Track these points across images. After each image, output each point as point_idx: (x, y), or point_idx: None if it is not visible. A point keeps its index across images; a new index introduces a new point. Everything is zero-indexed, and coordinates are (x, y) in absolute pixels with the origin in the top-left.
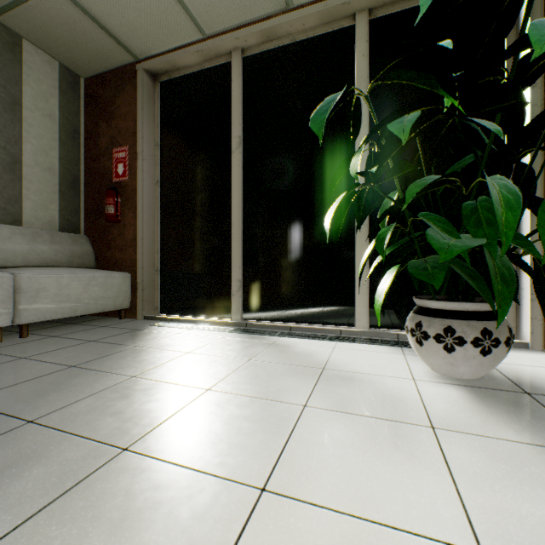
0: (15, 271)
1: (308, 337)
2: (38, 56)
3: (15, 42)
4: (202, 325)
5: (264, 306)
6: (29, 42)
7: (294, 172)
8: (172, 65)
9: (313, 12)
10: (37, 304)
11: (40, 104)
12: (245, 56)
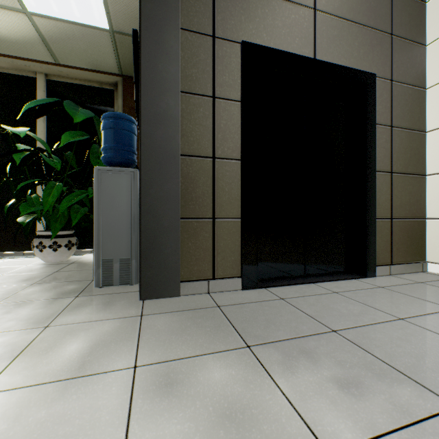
0: None
1: None
2: None
3: None
4: None
5: None
6: None
7: None
8: None
9: (4, 61)
10: None
11: None
12: None
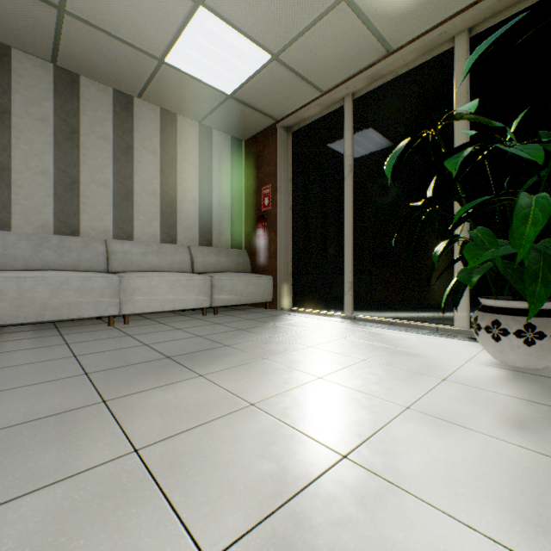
0: (211, 275)
1: (402, 330)
2: (220, 136)
3: (209, 132)
4: (320, 316)
5: (370, 304)
6: (215, 129)
7: (396, 189)
8: (300, 119)
9: (411, 50)
10: (221, 295)
11: (221, 167)
12: (355, 98)
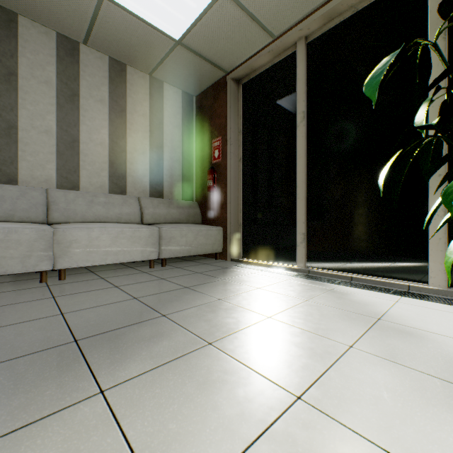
0: (160, 226)
1: (369, 288)
2: (171, 90)
3: (160, 86)
4: (271, 269)
5: (325, 257)
6: (166, 83)
7: (355, 133)
8: (250, 69)
9: None
10: (170, 246)
11: (172, 120)
12: (308, 42)
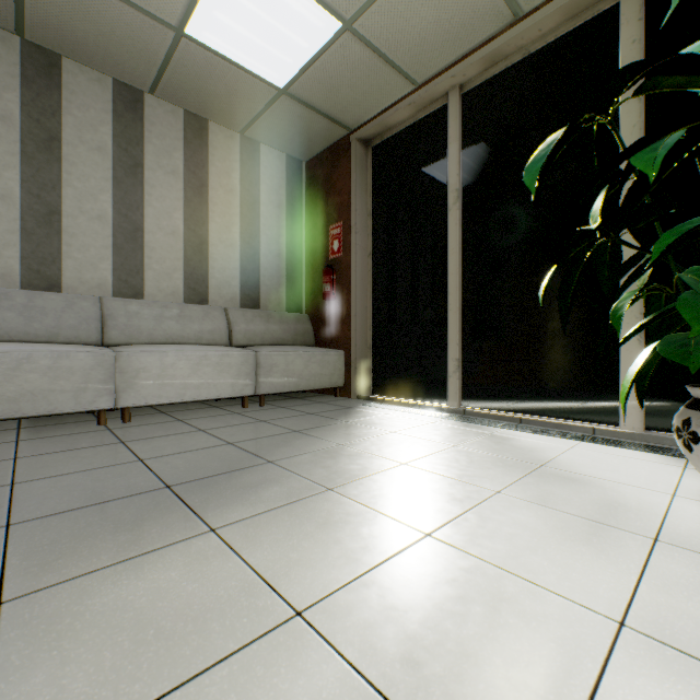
0: (256, 349)
1: (540, 432)
2: (271, 155)
3: (255, 149)
4: (413, 409)
5: (487, 392)
6: (264, 145)
7: (527, 222)
8: (383, 127)
9: (552, 11)
10: (270, 378)
11: (272, 197)
12: (464, 92)
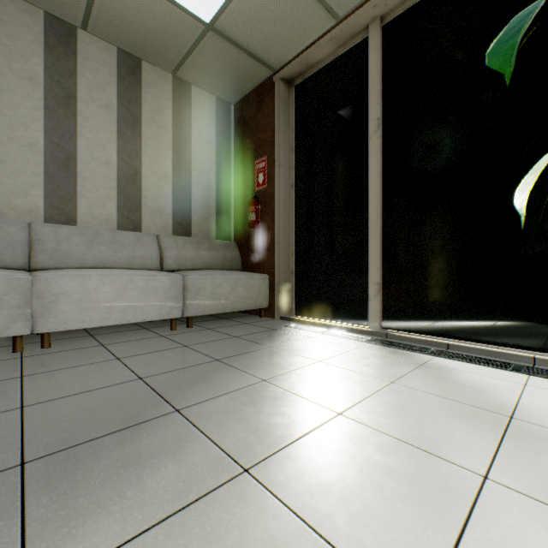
0: (184, 273)
1: (477, 362)
2: (201, 96)
3: (187, 89)
4: (335, 331)
5: (409, 315)
6: (195, 86)
7: (452, 145)
8: (305, 65)
9: None
10: (198, 301)
11: (203, 135)
12: (385, 24)
